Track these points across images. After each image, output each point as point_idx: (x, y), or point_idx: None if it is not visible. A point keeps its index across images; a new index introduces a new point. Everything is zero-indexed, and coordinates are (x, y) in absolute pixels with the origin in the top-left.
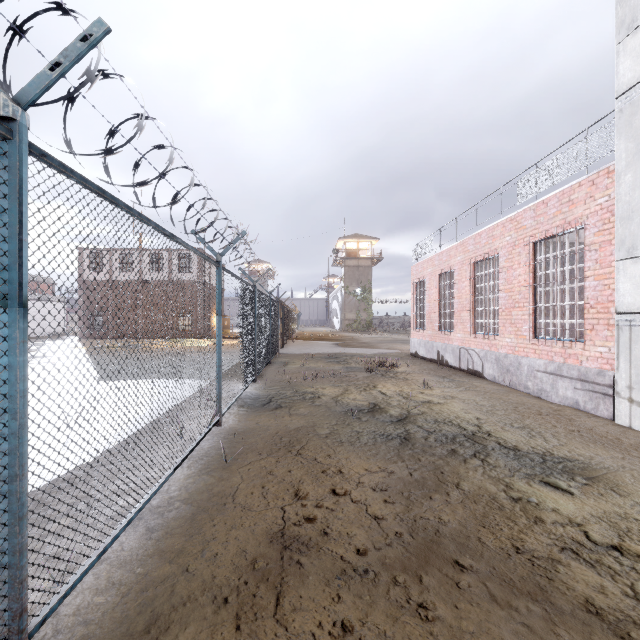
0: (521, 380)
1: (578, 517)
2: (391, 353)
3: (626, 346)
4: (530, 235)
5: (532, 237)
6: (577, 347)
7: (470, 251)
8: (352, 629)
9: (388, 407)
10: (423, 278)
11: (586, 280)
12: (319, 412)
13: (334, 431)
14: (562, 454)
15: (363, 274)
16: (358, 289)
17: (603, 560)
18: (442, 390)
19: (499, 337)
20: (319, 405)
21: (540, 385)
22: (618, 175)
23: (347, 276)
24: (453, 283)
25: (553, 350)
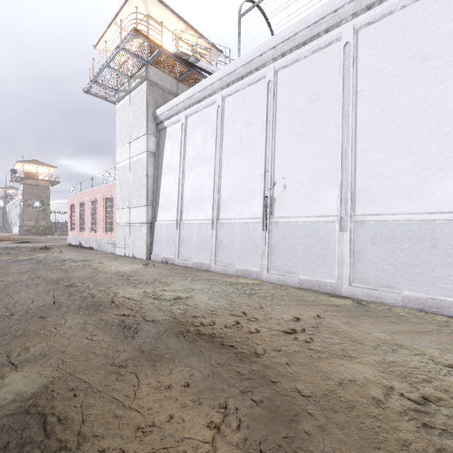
0: (102, 247)
1: (74, 264)
2: (56, 245)
3: (118, 232)
4: (104, 196)
5: (105, 197)
6: (113, 234)
7: (90, 196)
8: (10, 274)
9: (37, 258)
10: (73, 204)
11: (114, 213)
12: (0, 262)
13: (8, 264)
14: (88, 259)
15: (42, 192)
16: (37, 203)
17: (71, 266)
18: (68, 253)
19: (98, 232)
20: (0, 261)
21: (106, 248)
22: (117, 186)
23: (26, 192)
24: (85, 209)
25: (109, 235)
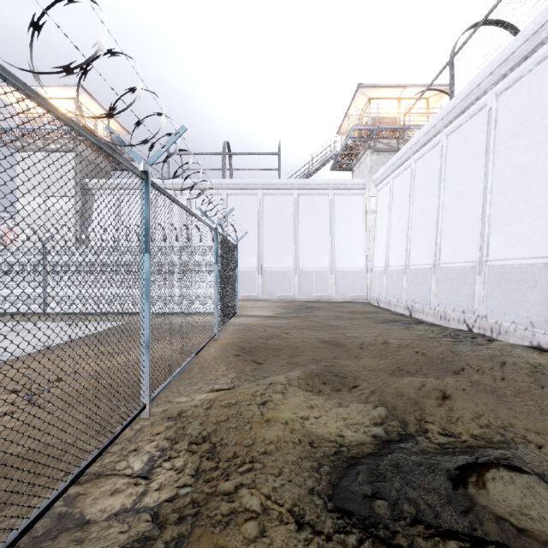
0: None
1: None
2: None
3: None
4: None
5: None
6: None
7: None
8: None
9: None
10: None
11: None
12: None
13: None
14: None
15: None
16: None
17: None
18: None
19: None
20: None
21: None
22: (18, 232)
23: None
24: None
25: None
